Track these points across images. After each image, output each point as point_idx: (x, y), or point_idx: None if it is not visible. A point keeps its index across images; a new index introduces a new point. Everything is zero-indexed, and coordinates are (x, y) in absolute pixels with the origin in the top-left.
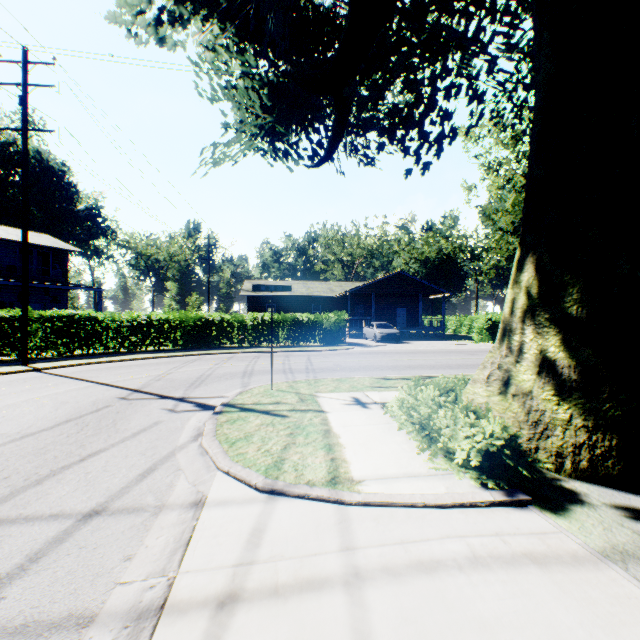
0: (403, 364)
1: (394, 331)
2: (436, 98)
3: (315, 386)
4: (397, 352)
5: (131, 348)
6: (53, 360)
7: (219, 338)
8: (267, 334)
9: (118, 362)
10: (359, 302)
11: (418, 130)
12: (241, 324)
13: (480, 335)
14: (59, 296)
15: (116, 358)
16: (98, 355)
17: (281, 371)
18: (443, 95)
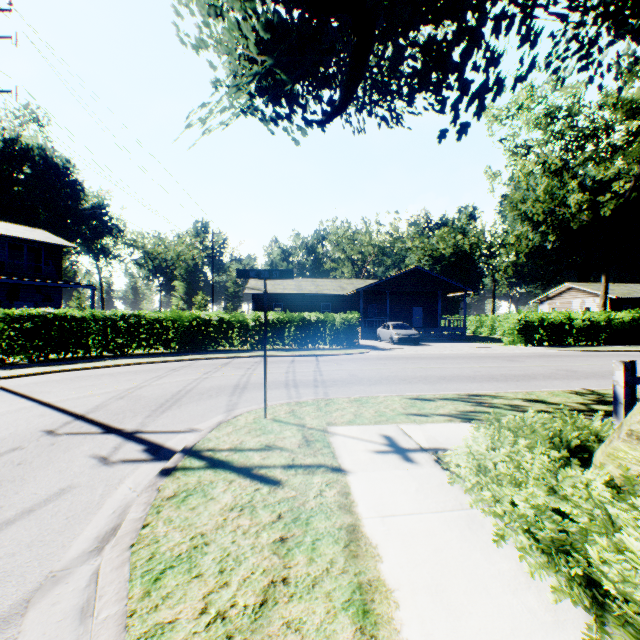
0: (434, 374)
1: (413, 332)
2: (482, 32)
3: (326, 412)
4: (420, 357)
5: (116, 352)
6: (17, 367)
7: (217, 340)
8: (271, 336)
9: (92, 369)
10: (372, 301)
11: (457, 77)
12: (242, 324)
13: (511, 337)
14: (52, 294)
15: (91, 364)
16: (75, 360)
17: (282, 384)
18: (491, 29)
